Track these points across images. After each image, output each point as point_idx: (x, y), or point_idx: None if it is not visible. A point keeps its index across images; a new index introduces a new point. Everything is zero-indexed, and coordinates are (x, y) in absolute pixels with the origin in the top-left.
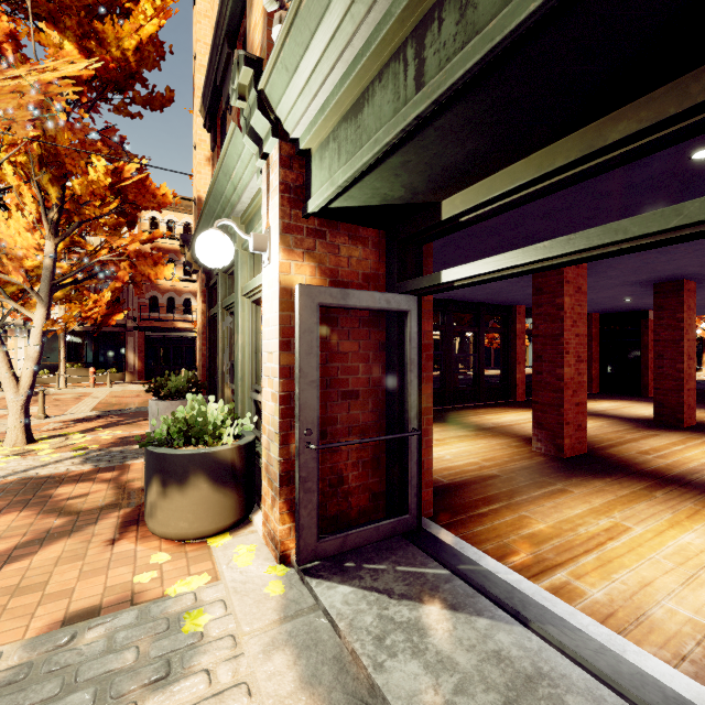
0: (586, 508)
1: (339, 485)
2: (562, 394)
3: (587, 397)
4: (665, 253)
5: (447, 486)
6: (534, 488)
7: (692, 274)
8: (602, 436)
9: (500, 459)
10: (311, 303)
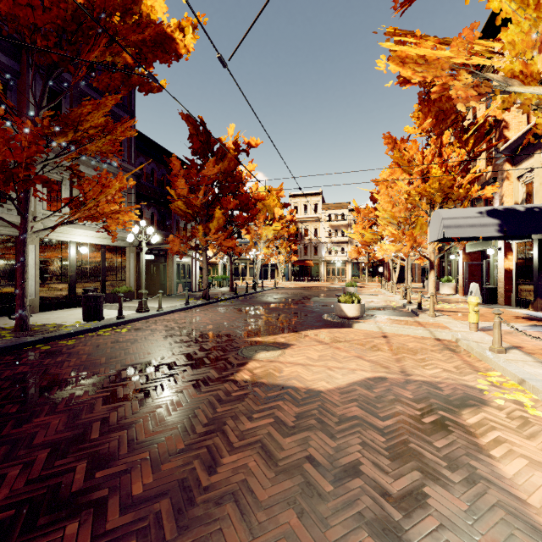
0: None
1: None
2: None
3: None
4: None
5: None
6: None
7: None
8: None
9: None
10: (466, 264)
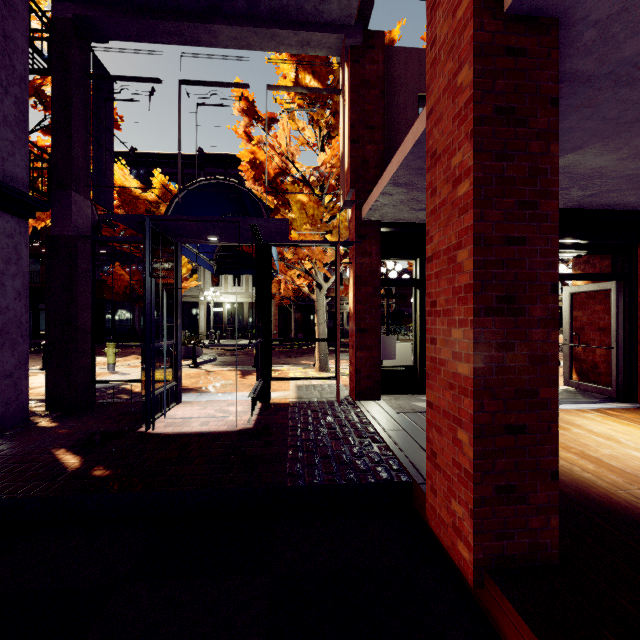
0: None
1: (595, 368)
2: None
3: None
4: None
5: None
6: None
7: None
8: None
9: None
10: (566, 293)
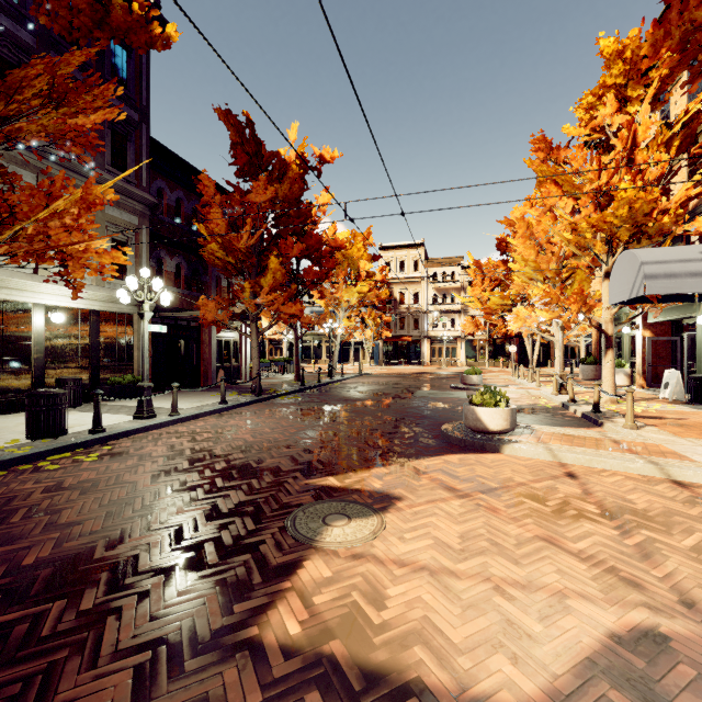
0: None
1: (657, 376)
2: None
3: None
4: None
5: None
6: None
7: None
8: None
9: None
10: (649, 340)
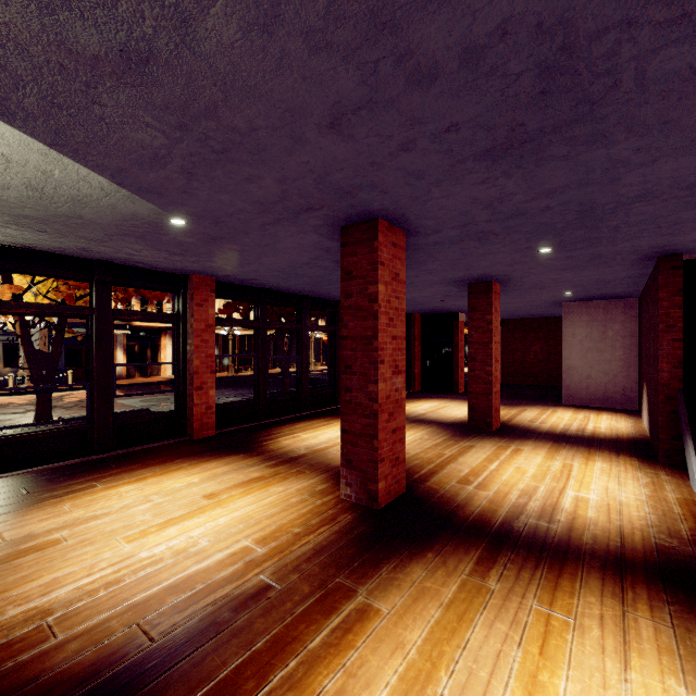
0: (396, 675)
1: None
2: (375, 421)
3: (410, 396)
4: (485, 242)
5: (140, 666)
6: (319, 619)
7: (500, 275)
8: (422, 456)
9: (288, 533)
10: None
